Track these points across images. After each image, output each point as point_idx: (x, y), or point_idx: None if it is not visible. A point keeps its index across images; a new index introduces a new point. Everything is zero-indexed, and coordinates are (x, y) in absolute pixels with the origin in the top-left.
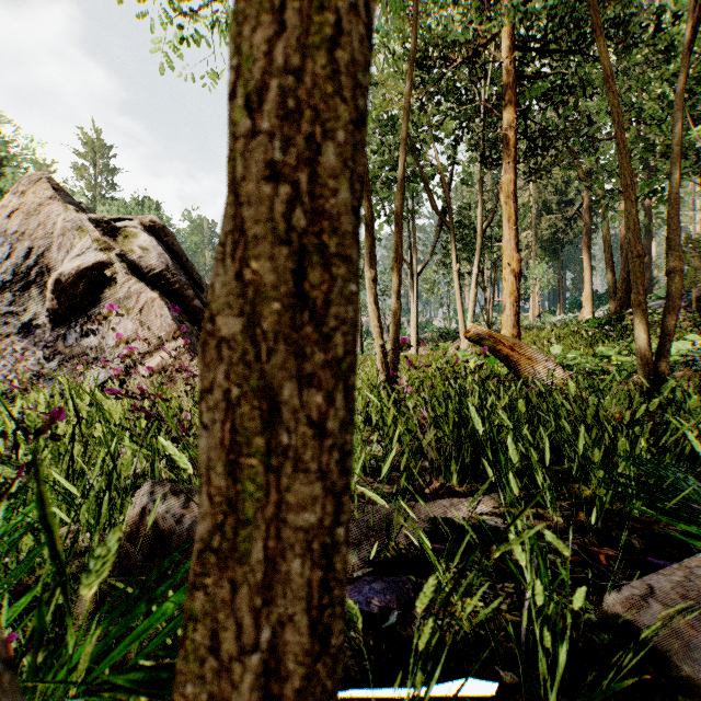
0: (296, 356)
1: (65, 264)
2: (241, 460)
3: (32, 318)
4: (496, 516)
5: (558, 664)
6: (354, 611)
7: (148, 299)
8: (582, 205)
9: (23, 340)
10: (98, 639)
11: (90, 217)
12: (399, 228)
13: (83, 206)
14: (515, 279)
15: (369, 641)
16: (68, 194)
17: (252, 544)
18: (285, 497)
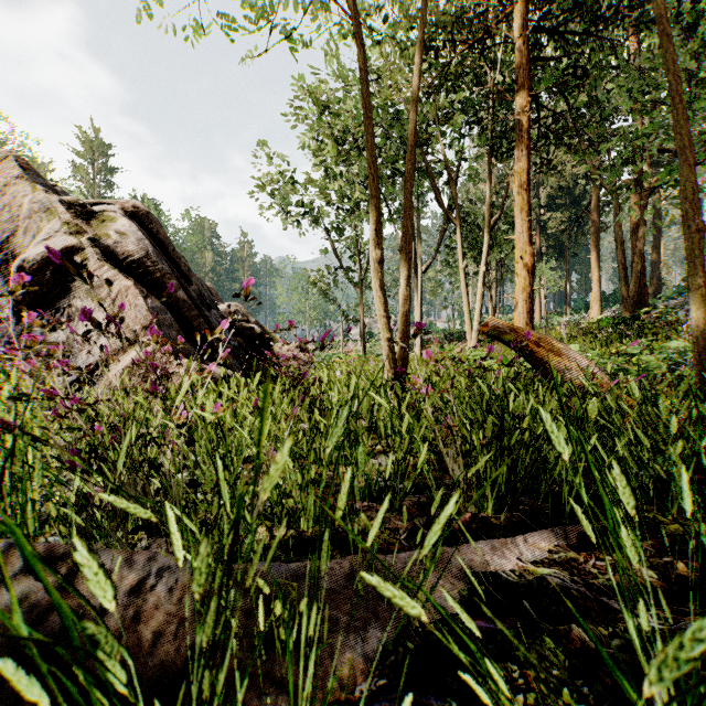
0: None
1: (30, 249)
2: None
3: None
4: (558, 567)
5: None
6: None
7: (121, 288)
8: (589, 203)
9: None
10: None
11: (62, 199)
12: (408, 203)
13: (58, 189)
14: (528, 274)
15: None
16: (39, 174)
17: None
18: None
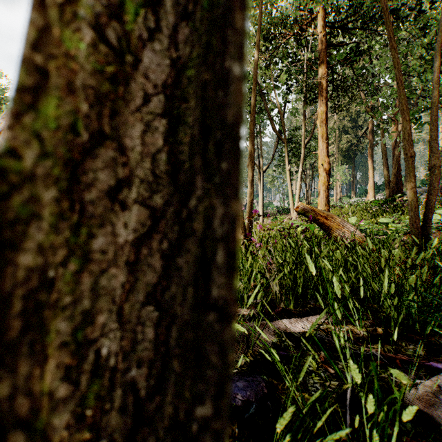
0: None
1: None
2: None
3: None
4: (321, 331)
5: None
6: None
7: None
8: (367, 128)
9: None
10: None
11: None
12: (252, 139)
13: None
14: (326, 175)
15: (235, 428)
16: None
17: None
18: None
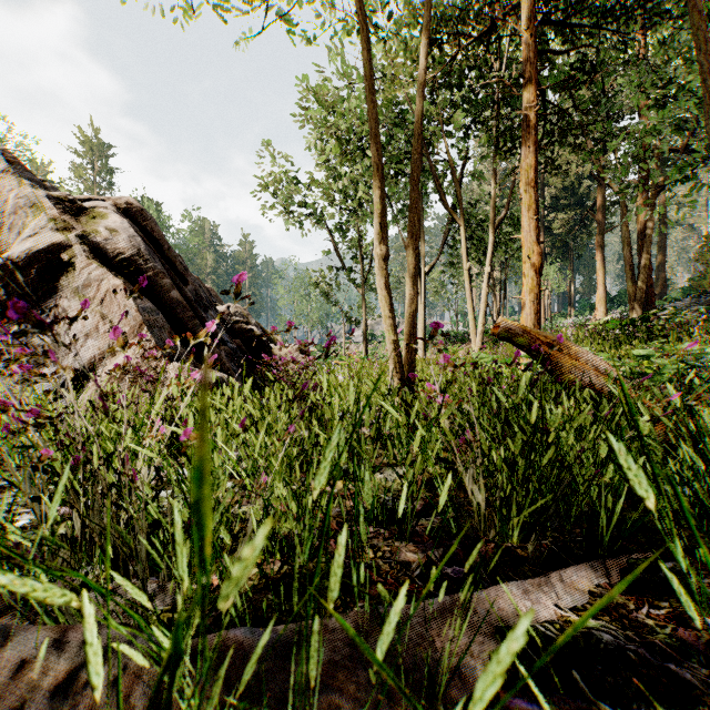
0: None
1: (15, 247)
2: None
3: None
4: (606, 617)
5: None
6: None
7: (110, 287)
8: (595, 203)
9: None
10: None
11: (50, 194)
12: (415, 196)
13: (47, 184)
14: (535, 274)
15: None
16: (27, 169)
17: None
18: None
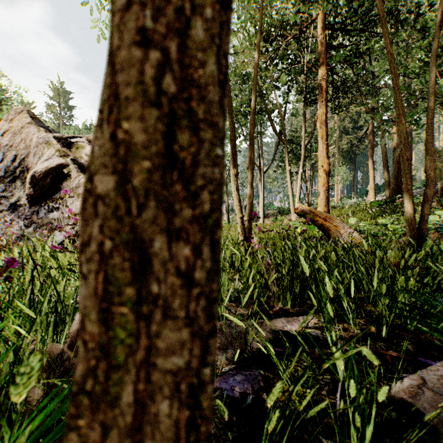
0: (162, 211)
1: (38, 165)
2: (109, 309)
3: (17, 200)
4: (317, 329)
5: (365, 438)
6: (221, 408)
7: None
8: (368, 129)
9: (11, 214)
10: (45, 418)
11: (54, 135)
12: (252, 142)
13: (50, 128)
14: (326, 176)
15: (233, 417)
16: (40, 121)
17: (119, 389)
18: (152, 344)
